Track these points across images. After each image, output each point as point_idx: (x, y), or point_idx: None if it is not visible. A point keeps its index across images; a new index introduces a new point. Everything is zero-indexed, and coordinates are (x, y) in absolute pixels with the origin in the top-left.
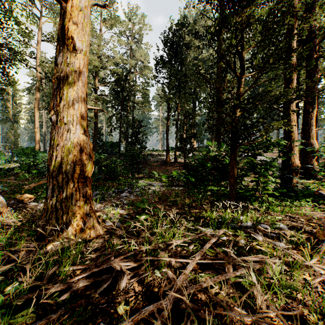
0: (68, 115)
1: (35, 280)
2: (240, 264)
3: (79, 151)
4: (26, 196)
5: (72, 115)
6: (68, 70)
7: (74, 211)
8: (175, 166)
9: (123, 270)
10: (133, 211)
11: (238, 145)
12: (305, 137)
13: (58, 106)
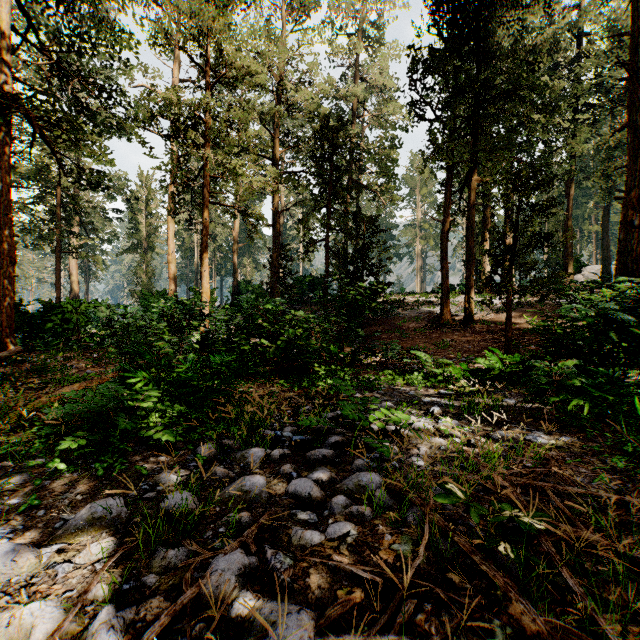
0: None
1: None
2: None
3: None
4: None
5: None
6: None
7: None
8: (469, 333)
9: None
10: None
11: None
12: None
13: None
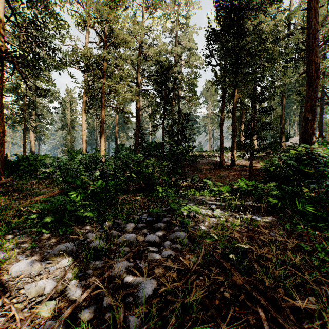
0: None
1: None
2: None
3: None
4: None
5: None
6: None
7: None
8: (233, 171)
9: None
10: None
11: None
12: None
13: None
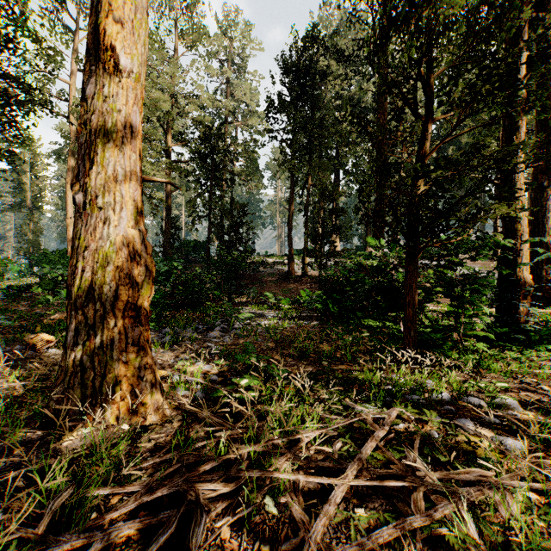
0: (106, 191)
1: (27, 517)
2: (438, 488)
3: (127, 259)
4: (41, 337)
5: (114, 192)
6: (105, 108)
7: (116, 372)
8: (304, 283)
9: (201, 502)
10: (229, 367)
11: (422, 248)
12: (536, 232)
13: (87, 177)
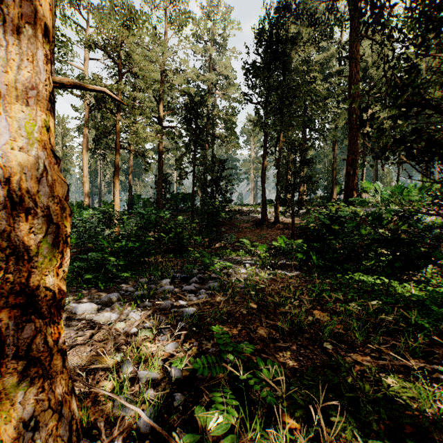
0: None
1: None
2: None
3: (4, 205)
4: None
5: None
6: None
7: None
8: (276, 229)
9: None
10: (199, 348)
11: None
12: None
13: None
